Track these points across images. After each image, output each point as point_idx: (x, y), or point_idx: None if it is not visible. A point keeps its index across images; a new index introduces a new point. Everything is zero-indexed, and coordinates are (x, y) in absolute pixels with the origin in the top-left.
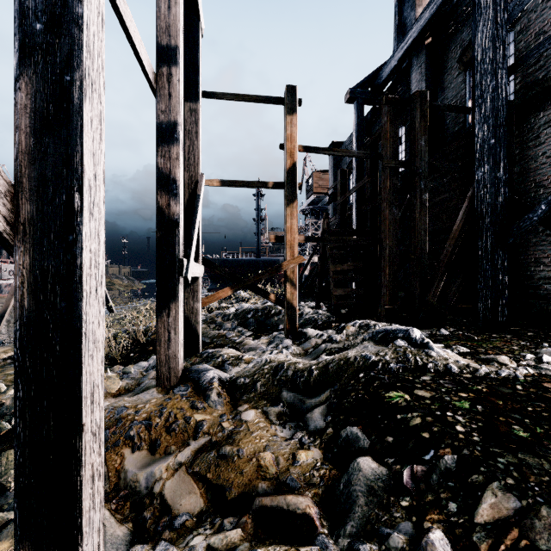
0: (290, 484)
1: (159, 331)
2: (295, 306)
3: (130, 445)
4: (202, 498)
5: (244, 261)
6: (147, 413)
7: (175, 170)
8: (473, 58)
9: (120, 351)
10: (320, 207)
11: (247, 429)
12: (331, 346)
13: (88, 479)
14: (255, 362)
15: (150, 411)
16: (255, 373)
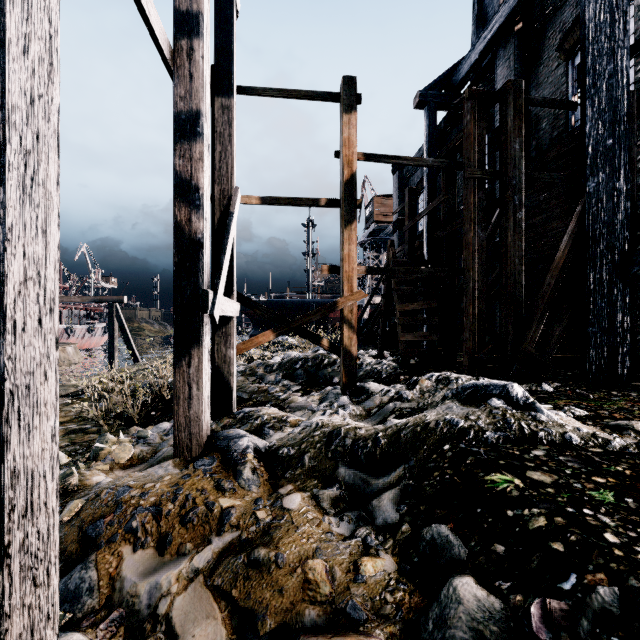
0: (351, 614)
1: (177, 386)
2: (354, 354)
3: (131, 541)
4: (225, 626)
5: (292, 302)
6: (157, 496)
7: (197, 174)
8: (582, 37)
9: (140, 409)
10: (382, 239)
11: (290, 521)
12: (401, 406)
13: (18, 633)
14: (302, 425)
15: (160, 492)
16: (302, 441)
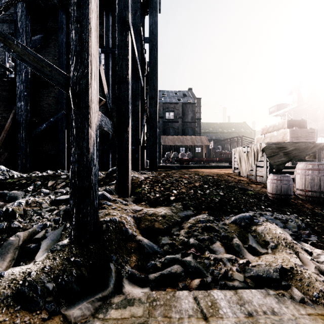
0: None
1: None
2: None
3: None
4: None
5: None
6: None
7: None
8: None
9: None
10: None
11: None
12: None
13: None
14: None
15: None
16: None
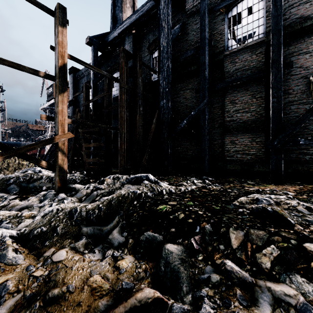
0: (127, 287)
1: None
2: (66, 169)
3: None
4: None
5: None
6: None
7: None
8: (158, 48)
9: None
10: None
11: (65, 267)
12: (101, 192)
13: None
14: (42, 214)
15: None
16: (50, 221)
